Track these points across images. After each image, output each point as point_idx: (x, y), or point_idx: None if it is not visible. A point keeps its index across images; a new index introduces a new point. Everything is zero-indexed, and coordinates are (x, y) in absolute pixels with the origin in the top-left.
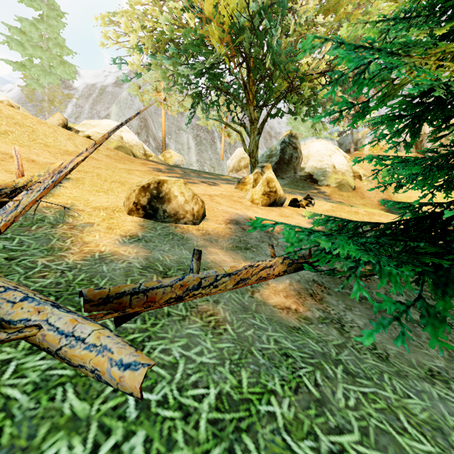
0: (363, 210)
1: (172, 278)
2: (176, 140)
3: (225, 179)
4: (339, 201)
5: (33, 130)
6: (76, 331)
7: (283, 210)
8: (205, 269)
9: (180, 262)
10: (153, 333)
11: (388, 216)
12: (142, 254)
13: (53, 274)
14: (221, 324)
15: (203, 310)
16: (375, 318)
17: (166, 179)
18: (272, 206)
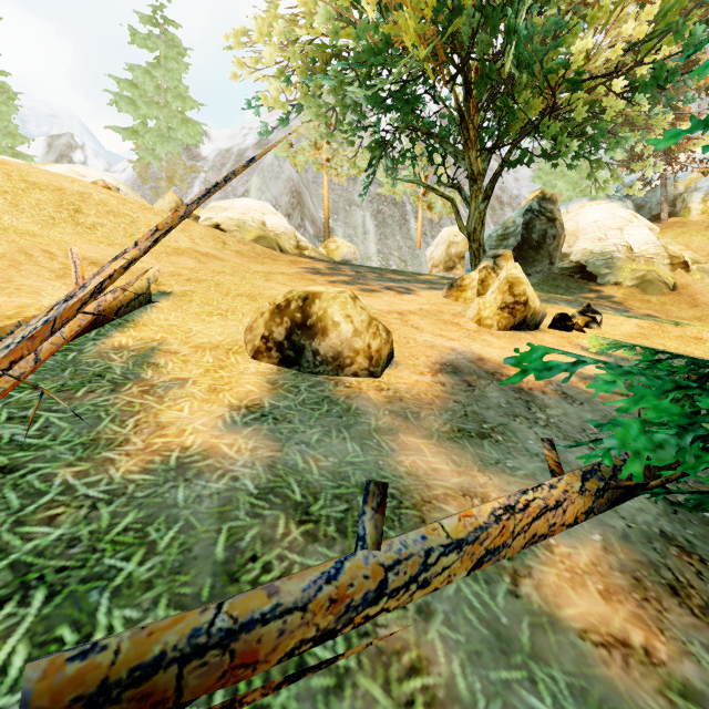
0: None
1: (307, 573)
2: (346, 222)
3: (426, 281)
4: (647, 314)
5: (133, 221)
6: None
7: (541, 337)
8: (394, 498)
9: (340, 476)
10: None
11: None
12: (264, 453)
13: (72, 513)
14: None
15: (390, 645)
16: None
17: (319, 290)
18: (518, 329)
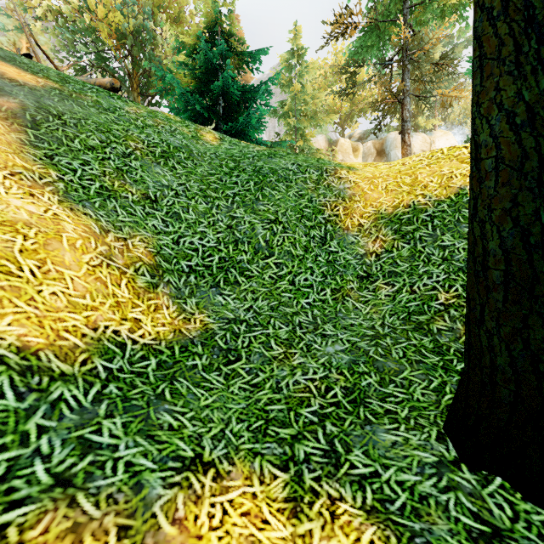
0: None
1: None
2: None
3: None
4: None
5: None
6: None
7: None
8: None
9: None
10: None
11: None
12: None
13: None
14: None
15: None
16: None
17: None
18: None
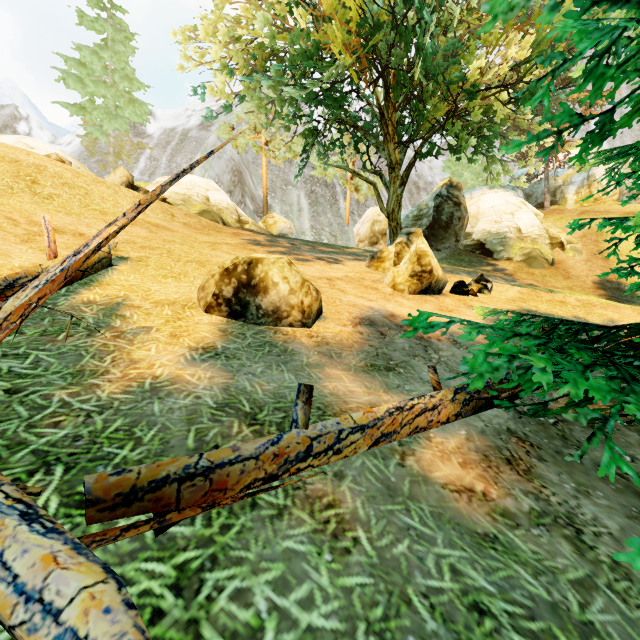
0: (574, 298)
1: (258, 440)
2: (283, 200)
3: (352, 254)
4: (530, 284)
5: (87, 193)
6: (49, 589)
7: (442, 300)
8: (320, 409)
9: (279, 396)
10: (222, 549)
11: (619, 308)
12: (220, 380)
13: (72, 420)
14: (348, 527)
15: (315, 494)
16: (639, 515)
17: (261, 256)
18: (425, 293)
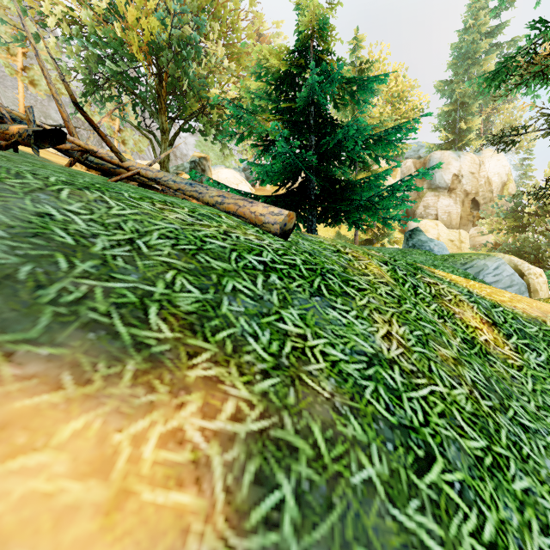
0: None
1: None
2: None
3: None
4: None
5: None
6: None
7: None
8: None
9: None
10: None
11: None
12: None
13: None
14: None
15: None
16: None
17: None
18: None
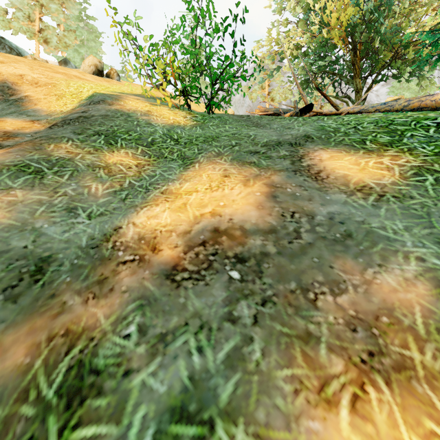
0: None
1: None
2: None
3: None
4: None
5: None
6: None
7: None
8: None
9: None
10: None
11: None
12: None
13: None
14: None
15: None
16: None
17: None
18: None
